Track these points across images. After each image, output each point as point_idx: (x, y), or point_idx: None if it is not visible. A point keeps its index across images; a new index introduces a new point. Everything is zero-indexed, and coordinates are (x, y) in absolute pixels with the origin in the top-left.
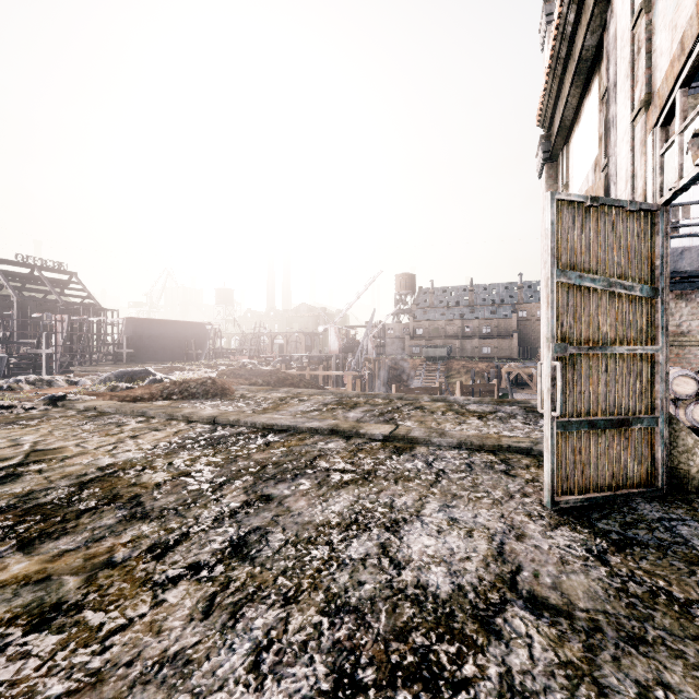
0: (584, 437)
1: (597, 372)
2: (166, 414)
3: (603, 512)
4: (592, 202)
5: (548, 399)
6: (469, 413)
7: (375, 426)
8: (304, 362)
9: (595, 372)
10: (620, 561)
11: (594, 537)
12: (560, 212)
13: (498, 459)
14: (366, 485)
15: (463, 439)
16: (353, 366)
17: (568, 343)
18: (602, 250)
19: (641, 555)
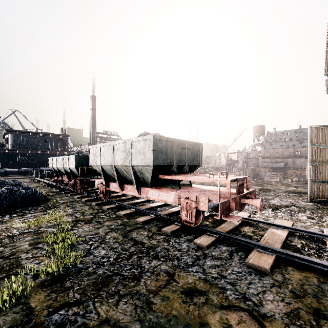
0: (321, 185)
1: (325, 169)
2: (187, 182)
3: (324, 202)
4: (323, 127)
5: (309, 175)
6: (291, 186)
7: (255, 186)
8: (209, 169)
9: (324, 169)
10: (321, 206)
11: (318, 204)
12: (312, 130)
13: (298, 194)
14: (257, 195)
15: (287, 190)
16: (236, 170)
17: (315, 161)
18: (327, 138)
19: (327, 206)
